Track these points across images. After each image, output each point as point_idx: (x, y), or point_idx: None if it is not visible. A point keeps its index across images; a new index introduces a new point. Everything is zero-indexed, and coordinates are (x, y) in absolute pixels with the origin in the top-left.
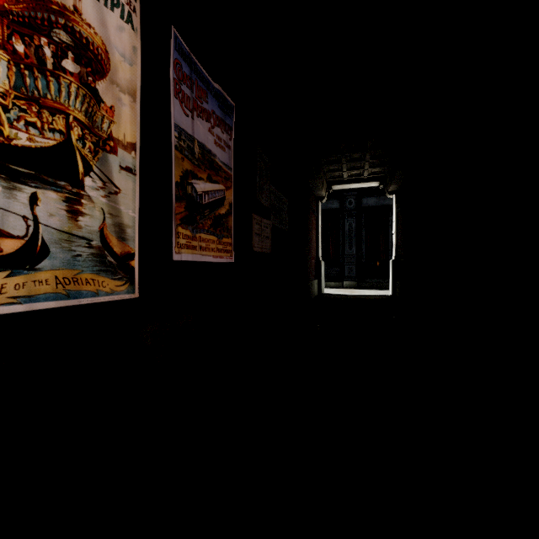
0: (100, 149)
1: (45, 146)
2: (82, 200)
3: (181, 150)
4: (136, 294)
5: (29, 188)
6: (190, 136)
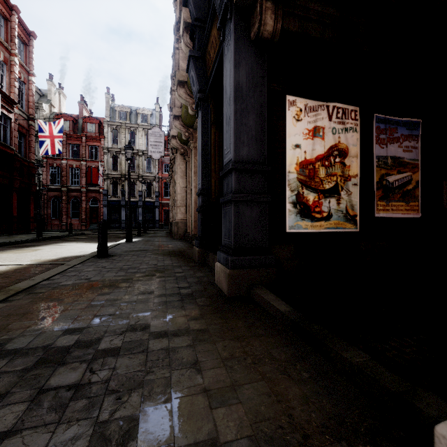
0: (345, 181)
1: (331, 186)
2: (340, 199)
3: (379, 166)
4: (358, 230)
5: (328, 199)
6: (385, 157)
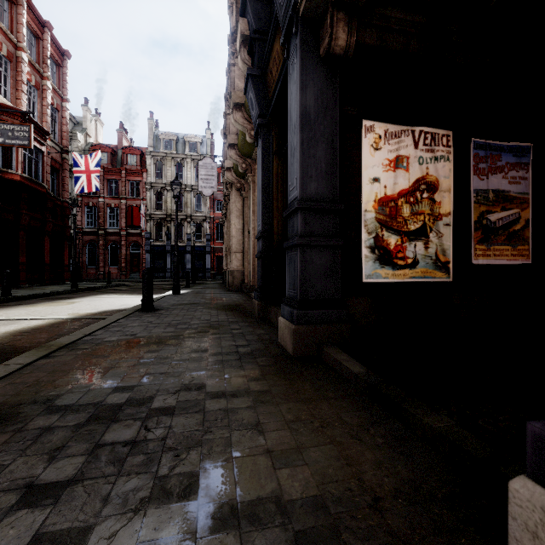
0: (435, 221)
1: (417, 227)
2: (428, 242)
3: (478, 202)
4: (451, 279)
5: (413, 242)
6: (485, 190)
